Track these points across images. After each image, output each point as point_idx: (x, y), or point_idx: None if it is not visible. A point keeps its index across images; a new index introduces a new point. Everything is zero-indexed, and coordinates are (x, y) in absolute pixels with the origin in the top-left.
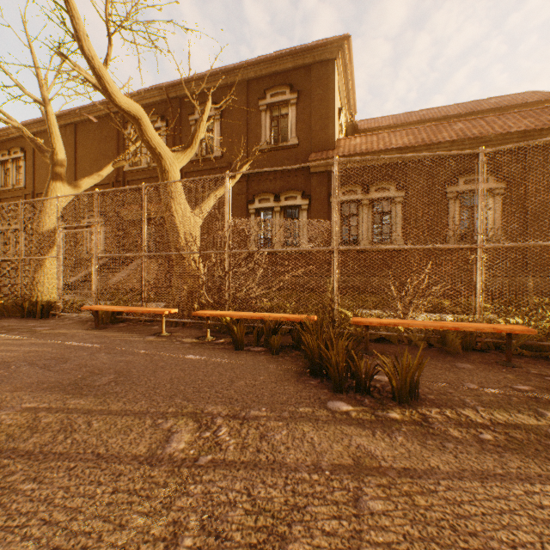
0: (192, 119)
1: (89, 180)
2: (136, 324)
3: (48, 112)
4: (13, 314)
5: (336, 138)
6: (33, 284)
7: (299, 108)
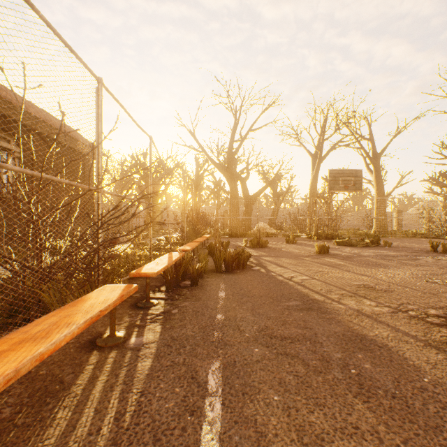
0: None
1: None
2: None
3: None
4: None
5: None
6: None
7: None
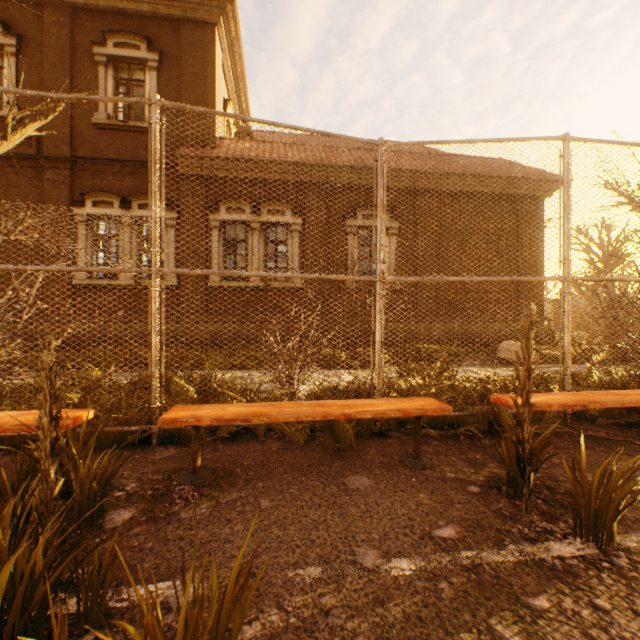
0: None
1: None
2: None
3: None
4: None
5: (218, 135)
6: None
7: (163, 77)
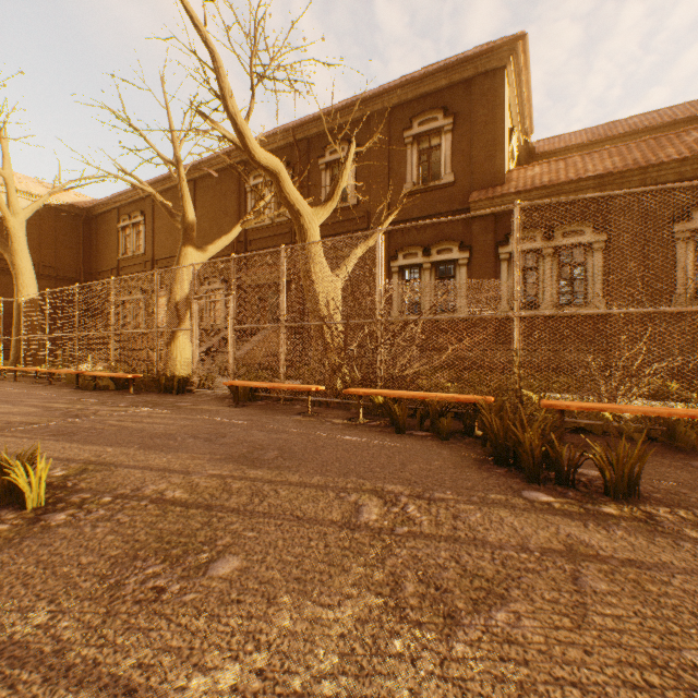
0: (322, 162)
1: (218, 243)
2: (275, 402)
3: (181, 173)
4: (150, 390)
5: (506, 170)
6: (167, 358)
7: (455, 136)
